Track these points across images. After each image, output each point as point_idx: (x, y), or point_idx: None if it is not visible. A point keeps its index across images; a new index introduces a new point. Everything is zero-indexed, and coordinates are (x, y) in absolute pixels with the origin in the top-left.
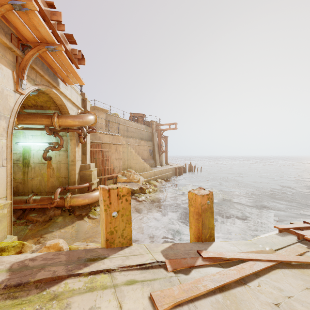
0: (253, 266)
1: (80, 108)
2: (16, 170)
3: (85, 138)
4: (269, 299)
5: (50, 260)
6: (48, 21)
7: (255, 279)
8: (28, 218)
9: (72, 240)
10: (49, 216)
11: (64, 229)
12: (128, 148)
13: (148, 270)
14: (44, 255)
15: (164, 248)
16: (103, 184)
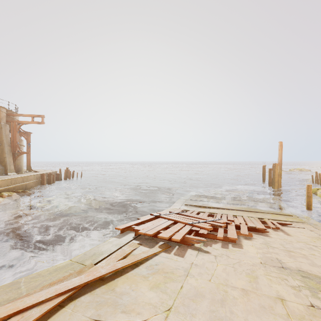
0: None
1: None
2: None
3: None
4: None
5: None
6: None
7: None
8: None
9: None
10: None
11: None
12: None
13: None
14: None
15: None
16: None
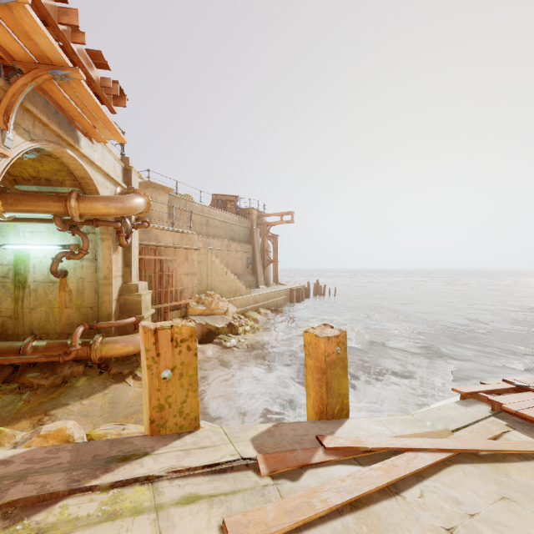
0: (413, 460)
1: (119, 185)
2: (1, 294)
3: (130, 237)
4: (436, 520)
5: (39, 462)
6: (54, 25)
7: (415, 484)
8: (24, 381)
9: (102, 420)
10: (61, 377)
11: (88, 400)
12: (208, 255)
13: (224, 474)
14: (29, 453)
15: (258, 432)
16: (164, 319)
